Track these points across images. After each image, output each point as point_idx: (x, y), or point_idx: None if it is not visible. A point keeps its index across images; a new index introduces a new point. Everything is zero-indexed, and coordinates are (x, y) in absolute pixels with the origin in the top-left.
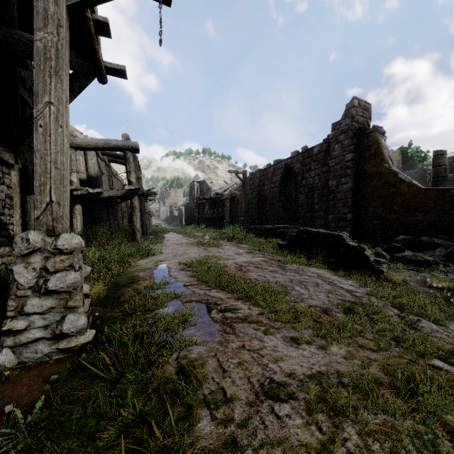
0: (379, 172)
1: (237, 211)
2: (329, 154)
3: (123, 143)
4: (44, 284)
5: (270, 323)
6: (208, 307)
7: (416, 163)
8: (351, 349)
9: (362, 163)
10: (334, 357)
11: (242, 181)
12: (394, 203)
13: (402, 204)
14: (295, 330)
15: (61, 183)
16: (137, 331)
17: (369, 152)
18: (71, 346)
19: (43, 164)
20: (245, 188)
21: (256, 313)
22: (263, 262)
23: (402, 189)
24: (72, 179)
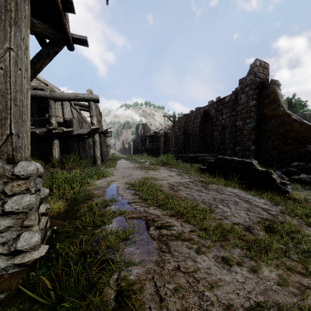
0: (276, 114)
1: (169, 144)
2: (237, 102)
3: (88, 96)
4: (1, 206)
5: (201, 241)
6: (146, 224)
7: (298, 109)
8: (282, 272)
9: (263, 108)
10: (268, 282)
11: (173, 122)
12: (288, 137)
13: (295, 138)
14: (224, 249)
15: (20, 118)
16: (84, 248)
17: (268, 100)
18: (24, 262)
19: (4, 102)
20: (175, 127)
21: (188, 231)
22: (190, 183)
23: (295, 126)
24: (52, 121)
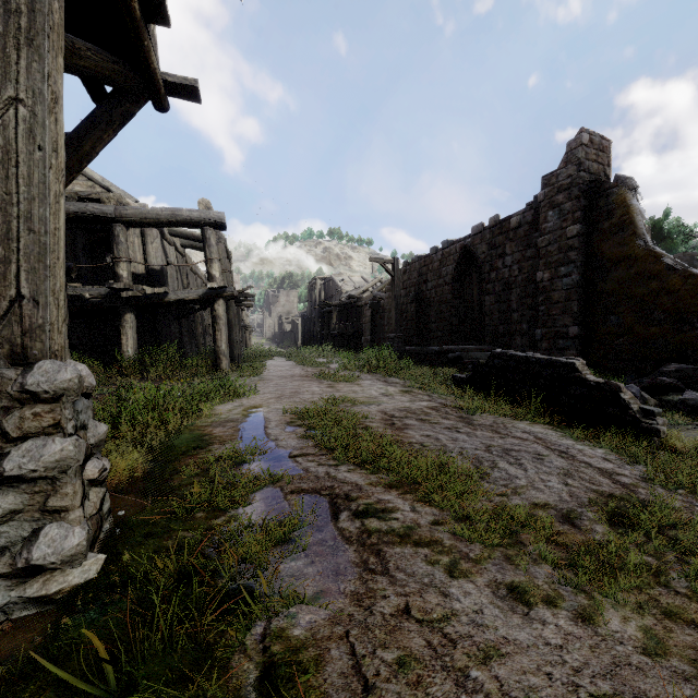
0: (627, 254)
1: (382, 324)
2: (537, 227)
3: (201, 215)
4: None
5: (460, 547)
6: (331, 505)
7: (677, 244)
8: (652, 623)
9: (597, 240)
10: (620, 648)
11: (392, 275)
12: (655, 307)
13: (671, 309)
14: (515, 567)
15: (40, 260)
16: (186, 561)
17: (609, 222)
18: (48, 593)
19: (3, 223)
20: (396, 286)
21: (428, 522)
22: (431, 411)
23: (671, 282)
24: (119, 272)
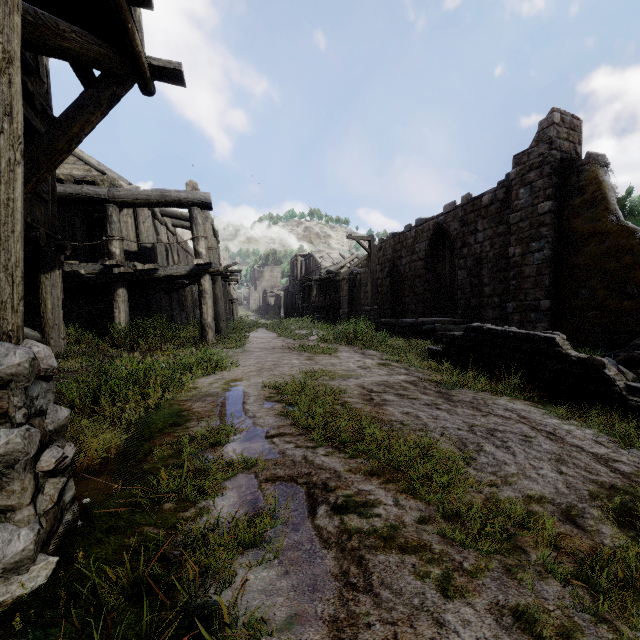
0: (599, 229)
1: (359, 297)
2: (508, 204)
3: (188, 195)
4: None
5: (452, 555)
6: (308, 498)
7: (639, 221)
8: None
9: (569, 216)
10: None
11: (368, 251)
12: (628, 281)
13: None
14: (518, 583)
15: None
16: (143, 570)
17: (580, 198)
18: None
19: None
20: (372, 262)
21: (414, 519)
22: (409, 385)
23: None
24: (112, 249)
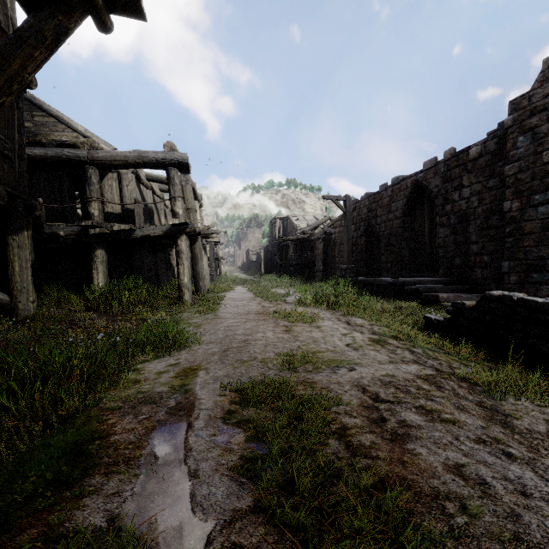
0: None
1: (333, 256)
2: (502, 155)
3: (165, 156)
4: None
5: None
6: None
7: None
8: None
9: None
10: None
11: (344, 211)
12: None
13: None
14: None
15: None
16: None
17: None
18: None
19: None
20: (348, 221)
21: None
22: (431, 387)
23: None
24: (91, 211)
